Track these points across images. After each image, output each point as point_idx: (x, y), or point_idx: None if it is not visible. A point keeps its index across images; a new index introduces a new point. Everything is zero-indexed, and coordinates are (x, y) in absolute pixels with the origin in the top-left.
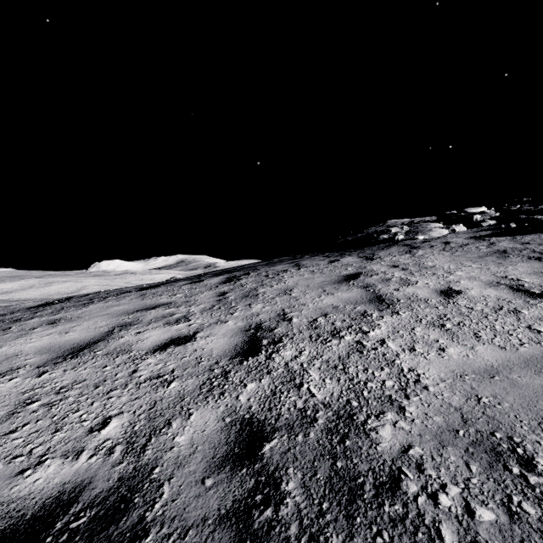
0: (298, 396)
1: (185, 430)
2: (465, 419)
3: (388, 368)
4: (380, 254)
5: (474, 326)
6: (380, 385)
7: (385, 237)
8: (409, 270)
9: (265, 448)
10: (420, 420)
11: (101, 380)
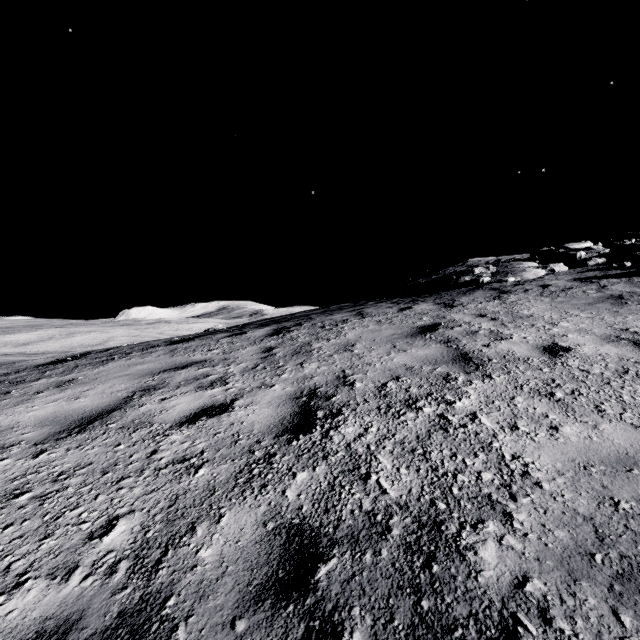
0: (364, 493)
1: (213, 540)
2: (601, 536)
3: (483, 454)
4: (462, 301)
5: (594, 395)
6: (475, 479)
7: (467, 279)
8: (500, 320)
9: (319, 572)
10: (536, 535)
11: (111, 464)
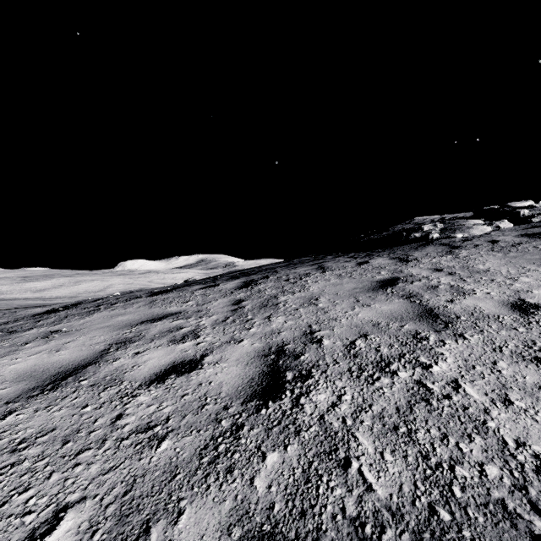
0: (345, 488)
1: None
2: None
3: (479, 437)
4: (415, 255)
5: None
6: (478, 474)
7: (417, 235)
8: (457, 275)
9: None
10: None
11: (74, 430)
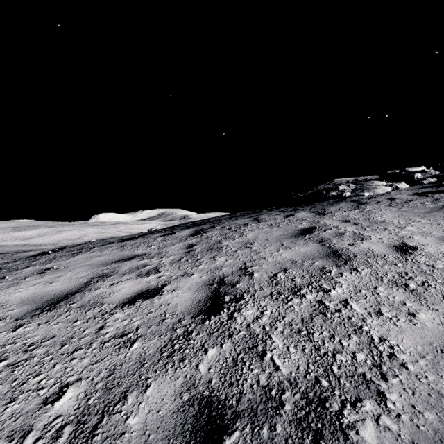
0: (261, 368)
1: (139, 408)
2: None
3: (356, 336)
4: (331, 210)
5: (441, 286)
6: (350, 359)
7: (334, 193)
8: (360, 224)
9: None
10: (408, 416)
11: (68, 337)
